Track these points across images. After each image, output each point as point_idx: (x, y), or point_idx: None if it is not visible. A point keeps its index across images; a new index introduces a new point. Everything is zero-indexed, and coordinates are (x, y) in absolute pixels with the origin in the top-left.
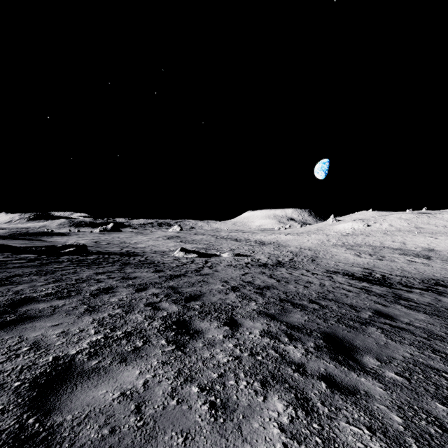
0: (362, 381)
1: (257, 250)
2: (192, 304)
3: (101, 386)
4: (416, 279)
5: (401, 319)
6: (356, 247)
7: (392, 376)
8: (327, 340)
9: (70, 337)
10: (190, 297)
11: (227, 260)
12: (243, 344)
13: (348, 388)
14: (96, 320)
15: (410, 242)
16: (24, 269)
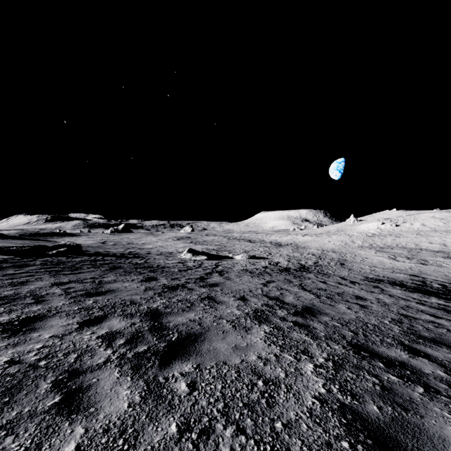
0: None
1: (274, 252)
2: (174, 372)
3: None
4: None
5: None
6: (387, 249)
7: None
8: None
9: None
10: (175, 345)
11: (241, 263)
12: None
13: None
14: None
15: None
16: None
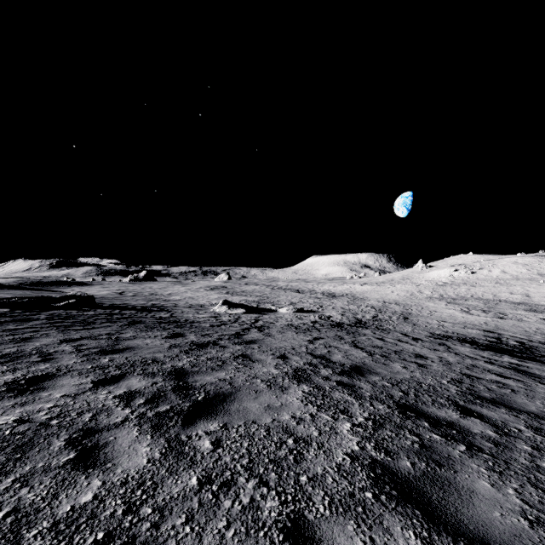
0: None
1: (325, 304)
2: (198, 431)
3: None
4: None
5: None
6: (460, 300)
7: None
8: None
9: None
10: (201, 404)
11: (285, 317)
12: None
13: None
14: None
15: (536, 294)
16: None
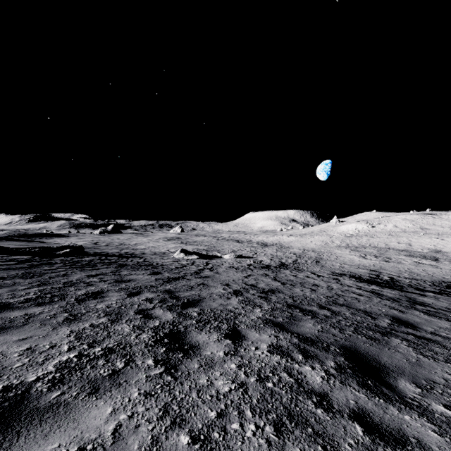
0: (407, 420)
1: (259, 251)
2: (190, 310)
3: (54, 436)
4: (427, 282)
5: (424, 328)
6: (361, 248)
7: (442, 410)
8: (348, 357)
9: (35, 355)
10: (187, 303)
11: (228, 261)
12: (248, 364)
13: (393, 434)
14: (74, 332)
15: (416, 243)
16: (11, 271)
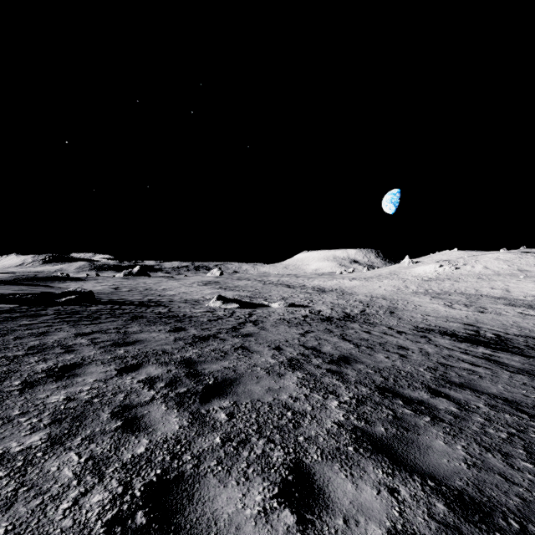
0: None
1: (316, 298)
2: (214, 407)
3: None
4: None
5: None
6: (444, 295)
7: None
8: None
9: None
10: (213, 387)
11: (277, 311)
12: None
13: None
14: None
15: (515, 289)
16: None
